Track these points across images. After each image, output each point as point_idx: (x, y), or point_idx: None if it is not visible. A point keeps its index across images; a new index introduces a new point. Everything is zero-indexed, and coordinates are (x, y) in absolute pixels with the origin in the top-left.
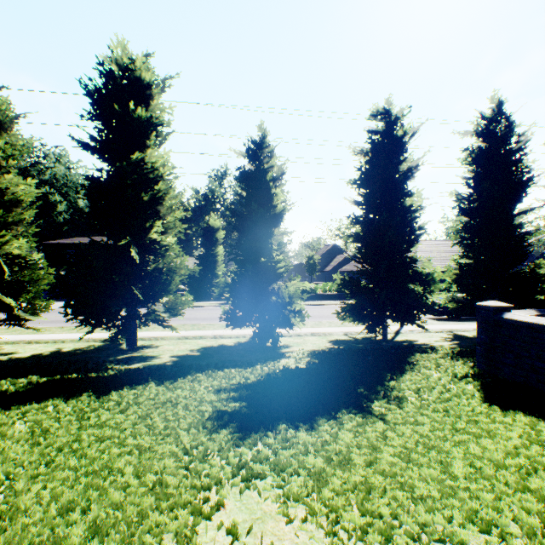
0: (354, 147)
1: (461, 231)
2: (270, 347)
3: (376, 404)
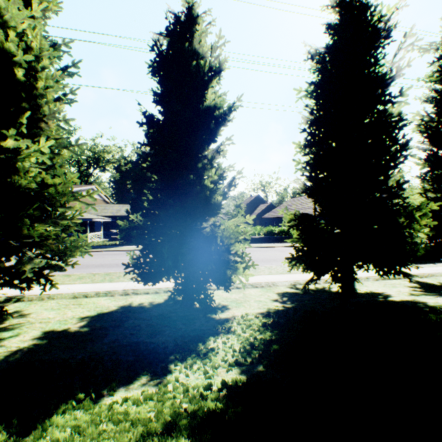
0: (309, 45)
1: (431, 158)
2: (199, 311)
3: None
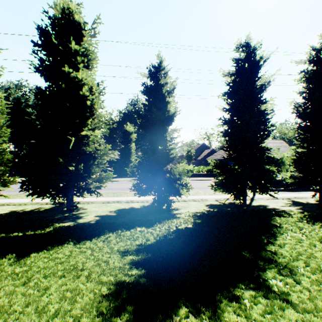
0: (223, 71)
1: (299, 129)
2: (165, 210)
3: (269, 275)
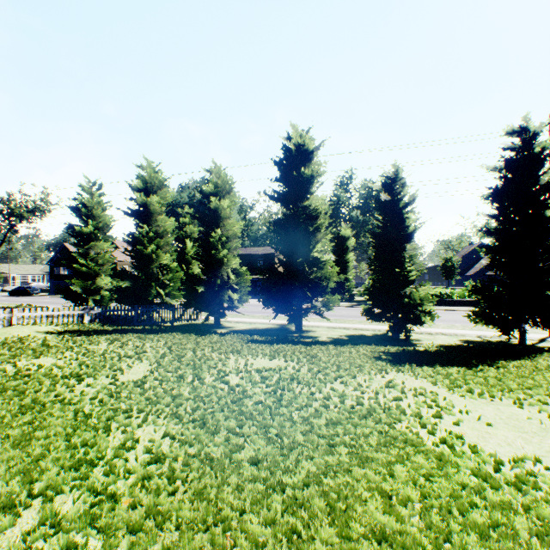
0: (486, 166)
1: None
2: (402, 339)
3: (480, 367)
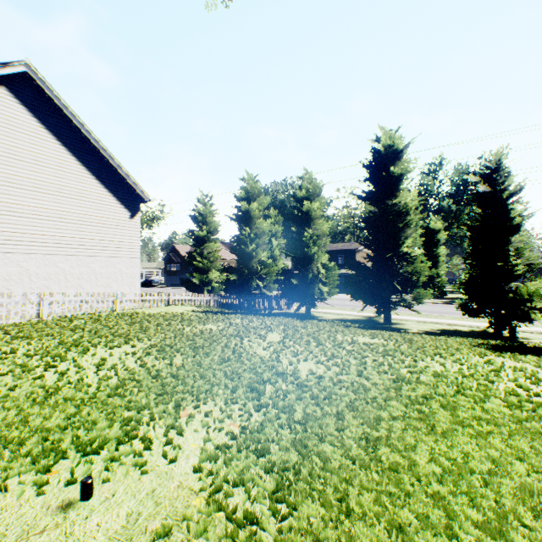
0: None
1: None
2: (505, 337)
3: None
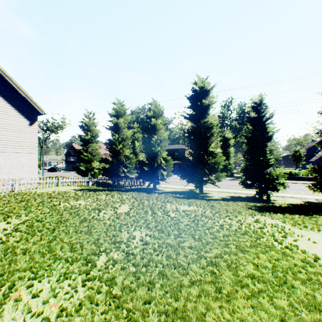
0: (321, 93)
1: None
2: (264, 199)
3: (314, 216)
